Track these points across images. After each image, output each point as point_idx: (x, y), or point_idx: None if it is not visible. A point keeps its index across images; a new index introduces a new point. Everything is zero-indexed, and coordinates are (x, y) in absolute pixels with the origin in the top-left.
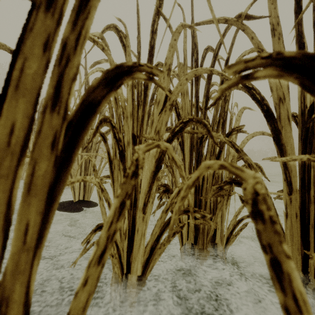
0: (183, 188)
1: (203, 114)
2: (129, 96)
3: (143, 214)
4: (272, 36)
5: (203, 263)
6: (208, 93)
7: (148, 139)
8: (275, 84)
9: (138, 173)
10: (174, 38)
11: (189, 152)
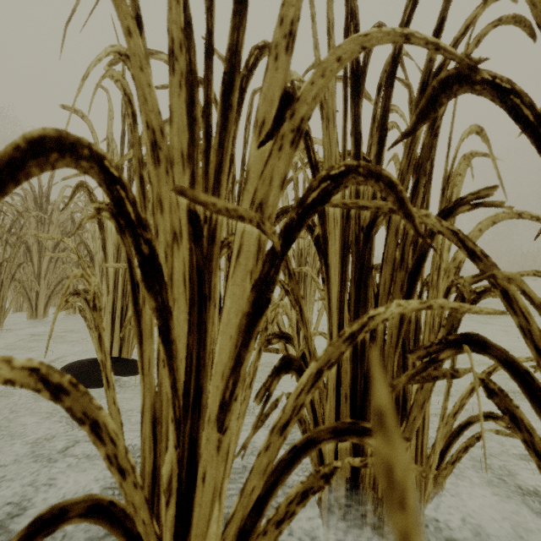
0: None
1: None
2: (178, 101)
3: (218, 432)
4: None
5: (374, 533)
6: (385, 118)
7: (216, 213)
8: None
9: None
10: None
11: (339, 260)
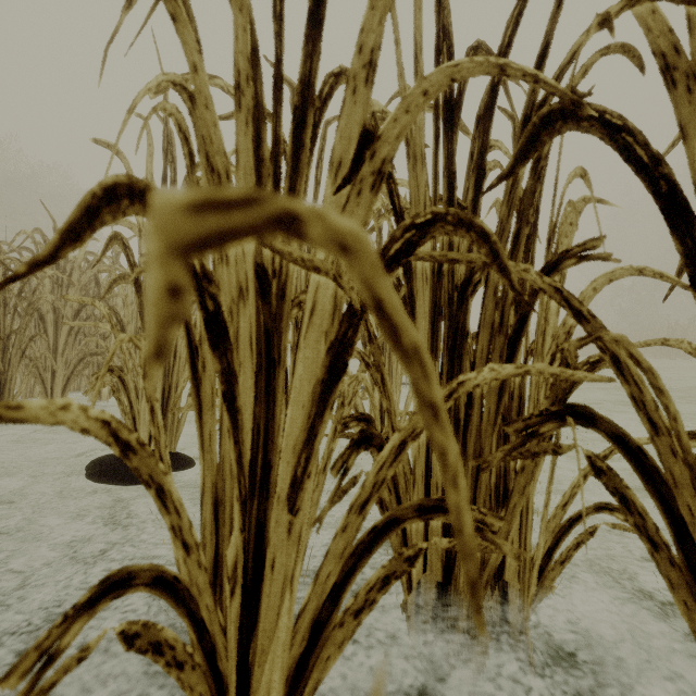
0: None
1: None
2: (245, 141)
3: (289, 513)
4: None
5: (469, 643)
6: (483, 157)
7: (292, 262)
8: (695, 116)
9: None
10: None
11: (428, 325)
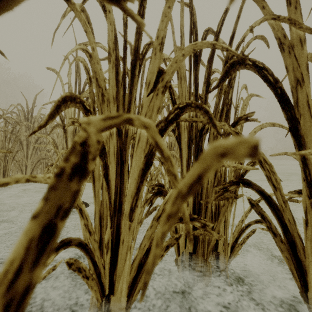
0: (171, 198)
1: (203, 102)
2: (112, 75)
3: (129, 221)
4: (288, 5)
5: (203, 276)
6: (209, 77)
7: None
8: (292, 63)
9: (86, 168)
10: (168, 4)
11: (187, 146)
